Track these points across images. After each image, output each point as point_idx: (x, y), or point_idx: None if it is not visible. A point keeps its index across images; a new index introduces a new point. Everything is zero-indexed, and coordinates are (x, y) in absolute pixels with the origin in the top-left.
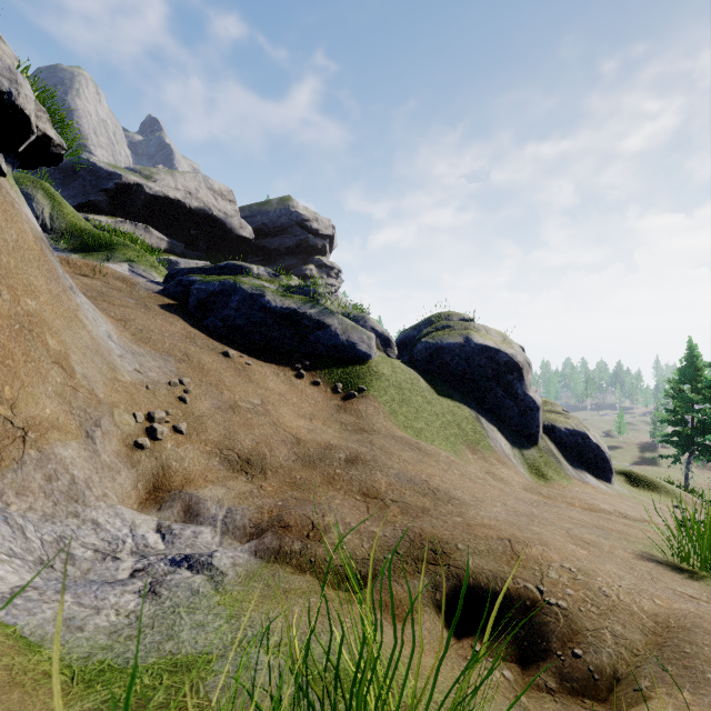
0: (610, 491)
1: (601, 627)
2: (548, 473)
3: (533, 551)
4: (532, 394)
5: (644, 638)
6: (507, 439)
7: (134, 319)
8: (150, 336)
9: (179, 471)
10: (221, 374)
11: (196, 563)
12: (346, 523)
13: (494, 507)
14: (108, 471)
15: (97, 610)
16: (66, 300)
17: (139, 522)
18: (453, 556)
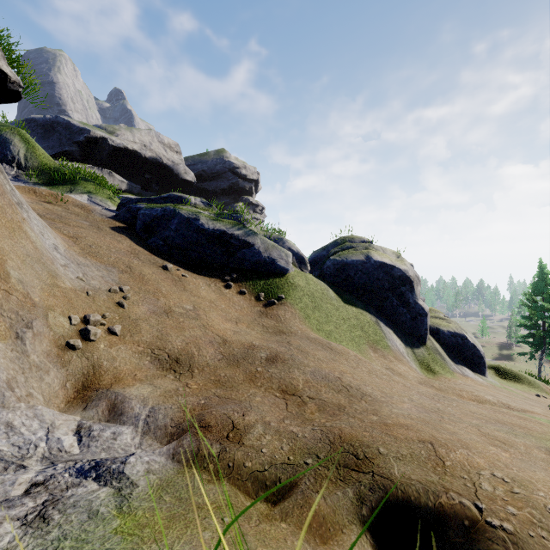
0: (485, 383)
1: None
2: (435, 368)
3: (458, 456)
4: (421, 303)
5: None
6: (401, 340)
7: (86, 237)
8: (98, 250)
9: (109, 370)
10: (159, 284)
11: (105, 472)
12: (265, 423)
13: (404, 403)
14: (36, 371)
15: None
16: (10, 213)
17: (59, 423)
18: (376, 461)
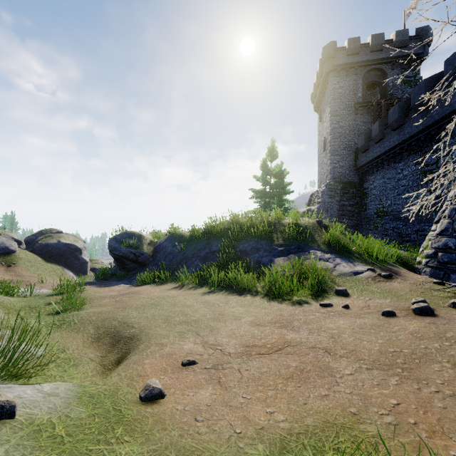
0: None
1: None
2: None
3: None
4: (85, 258)
5: None
6: (75, 274)
7: None
8: None
9: None
10: None
11: None
12: None
13: None
14: None
15: None
16: None
17: None
18: None
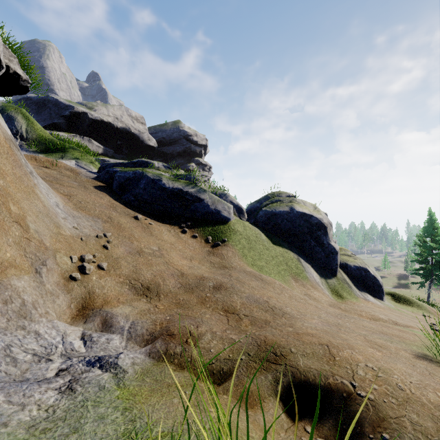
0: (383, 306)
1: (401, 415)
2: (343, 294)
3: (345, 354)
4: (333, 244)
5: (435, 425)
6: (317, 272)
7: (76, 195)
8: (86, 205)
9: (100, 295)
10: (132, 231)
11: (105, 364)
12: (213, 332)
13: (313, 319)
14: (50, 296)
15: (22, 406)
16: (26, 180)
17: (69, 332)
18: (288, 357)
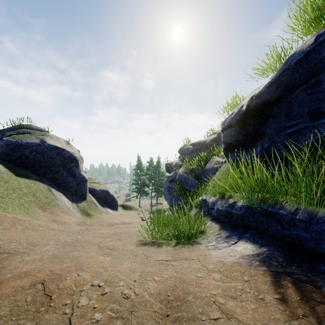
0: (117, 214)
1: None
2: (91, 213)
3: (68, 282)
4: (84, 174)
5: None
6: (69, 199)
7: None
8: None
9: None
10: None
11: None
12: None
13: (46, 246)
14: None
15: None
16: None
17: None
18: None
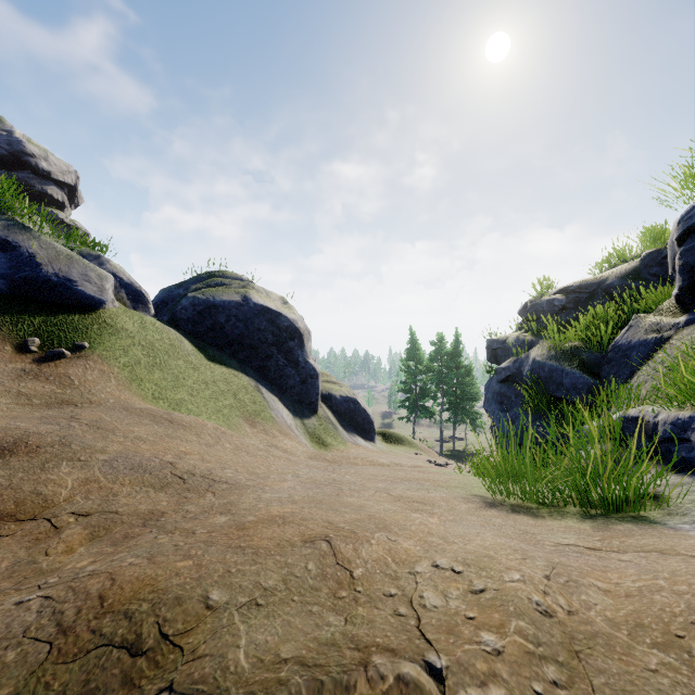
0: (376, 449)
1: None
2: (328, 440)
3: (375, 549)
4: (313, 362)
5: None
6: (289, 409)
7: None
8: None
9: None
10: None
11: None
12: None
13: (285, 481)
14: None
15: None
16: None
17: None
18: (193, 639)
